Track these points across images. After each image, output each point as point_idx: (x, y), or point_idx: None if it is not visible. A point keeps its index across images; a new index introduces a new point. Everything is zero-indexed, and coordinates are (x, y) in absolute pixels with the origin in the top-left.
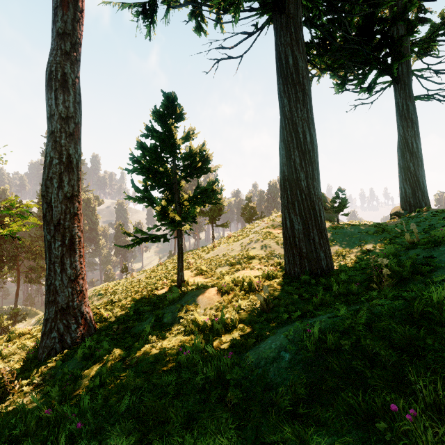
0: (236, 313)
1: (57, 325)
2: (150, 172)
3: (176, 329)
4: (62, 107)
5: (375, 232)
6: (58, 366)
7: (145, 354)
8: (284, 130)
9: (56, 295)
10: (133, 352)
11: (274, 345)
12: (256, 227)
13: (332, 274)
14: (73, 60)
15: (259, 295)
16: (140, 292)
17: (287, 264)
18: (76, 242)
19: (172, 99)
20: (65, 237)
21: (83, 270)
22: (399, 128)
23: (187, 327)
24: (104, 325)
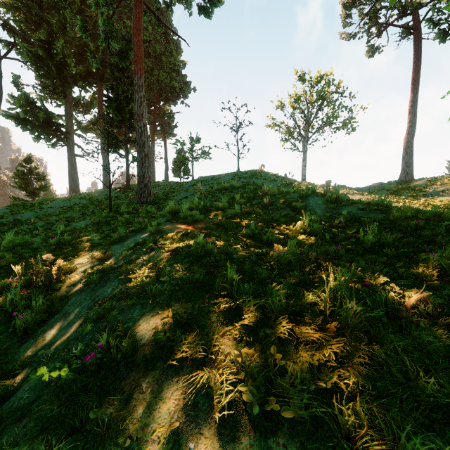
0: None
1: None
2: (22, 179)
3: None
4: None
5: None
6: None
7: None
8: (69, 174)
9: None
10: None
11: None
12: None
13: None
14: None
15: None
16: None
17: None
18: None
19: (31, 156)
20: None
21: None
22: None
23: None
24: None
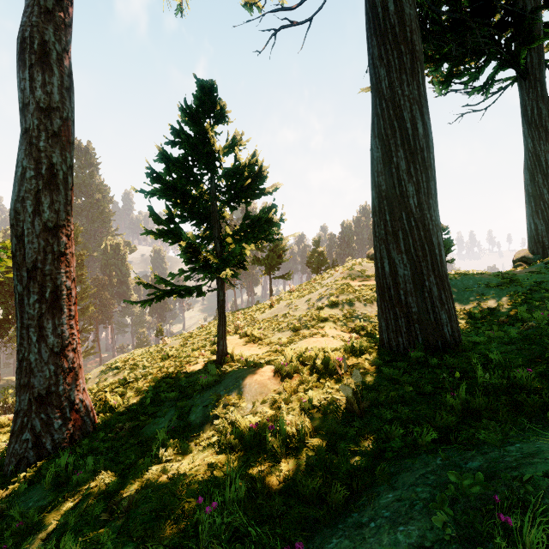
0: (304, 414)
1: (31, 422)
2: (177, 195)
3: (207, 437)
4: (41, 92)
5: (499, 284)
6: (20, 492)
7: (148, 488)
8: (379, 119)
9: (31, 376)
10: (130, 481)
11: (406, 540)
12: (328, 278)
13: (463, 348)
14: (58, 23)
15: (345, 386)
16: (166, 368)
17: (384, 331)
18: (62, 295)
19: (209, 87)
20: (45, 288)
21: (76, 337)
22: (527, 142)
23: (222, 439)
24: (109, 417)
